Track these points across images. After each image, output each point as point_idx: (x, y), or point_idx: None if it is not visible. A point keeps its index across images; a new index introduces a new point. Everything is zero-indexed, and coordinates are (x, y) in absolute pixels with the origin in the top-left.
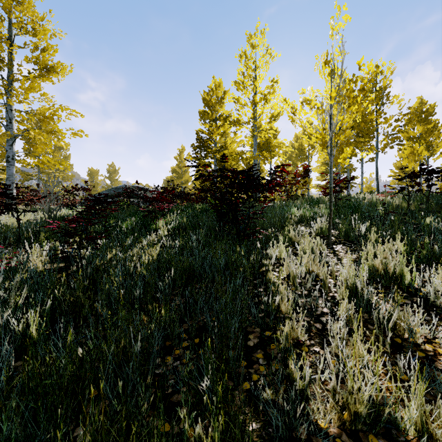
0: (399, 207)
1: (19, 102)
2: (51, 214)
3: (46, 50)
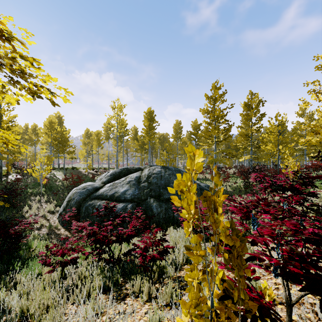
0: (65, 185)
1: None
2: None
3: None
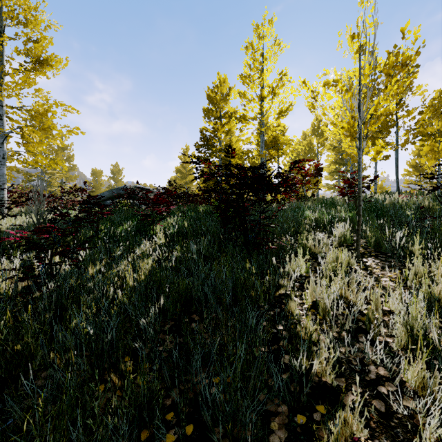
0: (430, 210)
1: (8, 96)
2: (40, 218)
3: (39, 42)
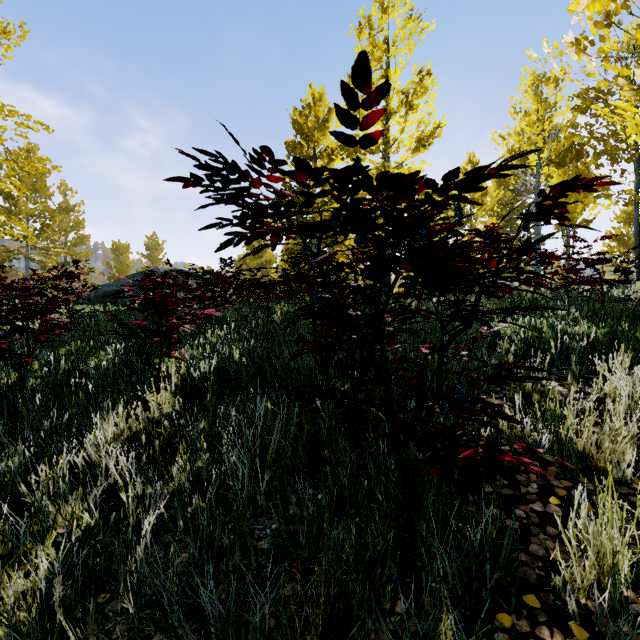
0: None
1: None
2: None
3: None
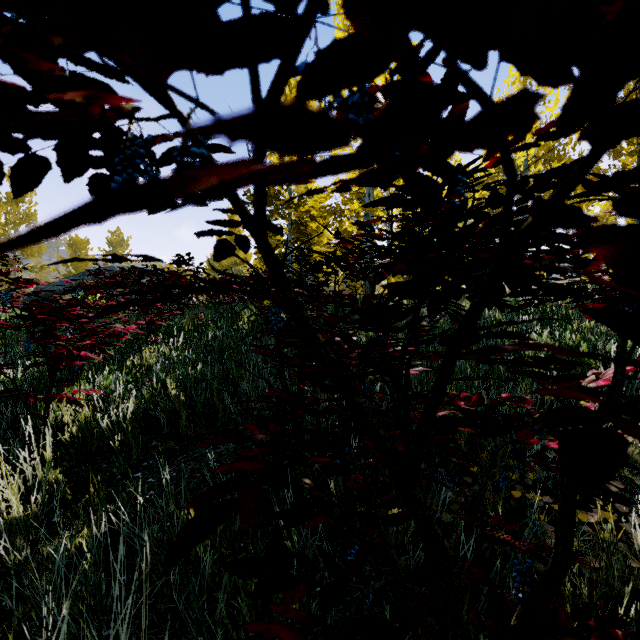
0: None
1: None
2: None
3: None
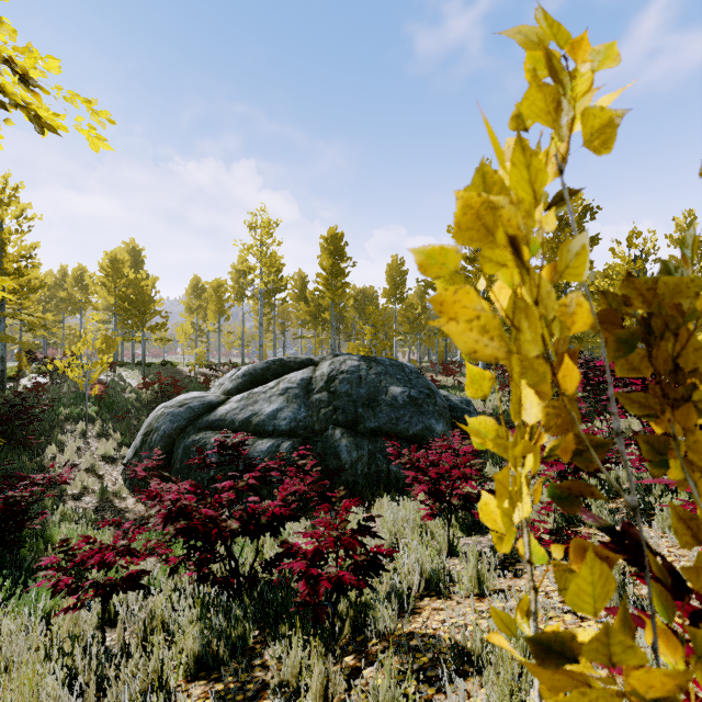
0: (143, 400)
1: None
2: None
3: None
